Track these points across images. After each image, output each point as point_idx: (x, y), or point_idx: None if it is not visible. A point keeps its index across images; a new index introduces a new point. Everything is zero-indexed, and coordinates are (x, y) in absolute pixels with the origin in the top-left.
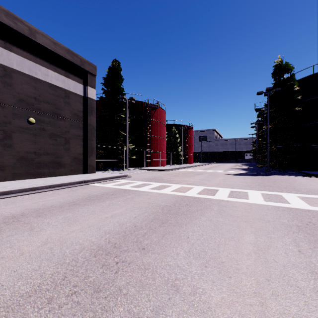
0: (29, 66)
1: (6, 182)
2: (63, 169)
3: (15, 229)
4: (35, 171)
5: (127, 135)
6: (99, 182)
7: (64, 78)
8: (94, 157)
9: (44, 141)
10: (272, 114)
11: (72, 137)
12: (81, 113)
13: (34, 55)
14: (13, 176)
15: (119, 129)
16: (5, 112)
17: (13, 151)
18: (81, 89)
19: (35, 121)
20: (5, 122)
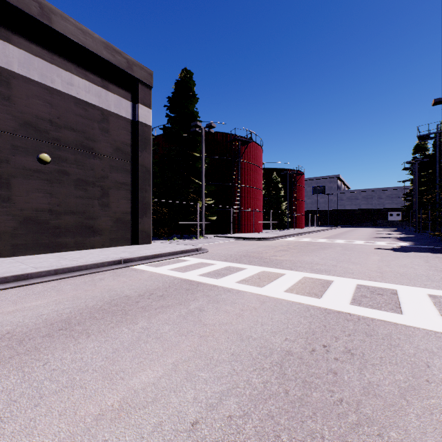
0: (40, 68)
1: None
2: (98, 237)
3: None
4: (51, 240)
5: (203, 184)
6: (150, 261)
7: (100, 90)
8: (149, 218)
9: (66, 192)
10: None
11: (114, 186)
12: (128, 147)
13: (49, 51)
14: (12, 249)
15: (191, 175)
16: None
17: (12, 209)
18: (128, 108)
19: (50, 160)
20: None
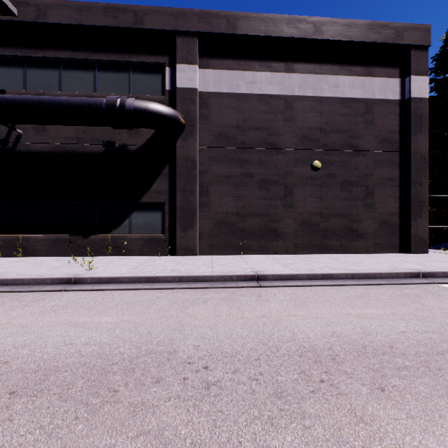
0: (312, 83)
1: (287, 255)
2: (361, 241)
3: (338, 443)
4: (320, 242)
5: None
6: None
7: (363, 80)
8: (425, 220)
9: (332, 195)
10: None
11: (378, 184)
12: (394, 135)
13: (319, 64)
14: (294, 247)
15: None
16: (286, 159)
17: (294, 213)
18: (394, 88)
19: (320, 165)
20: (286, 173)
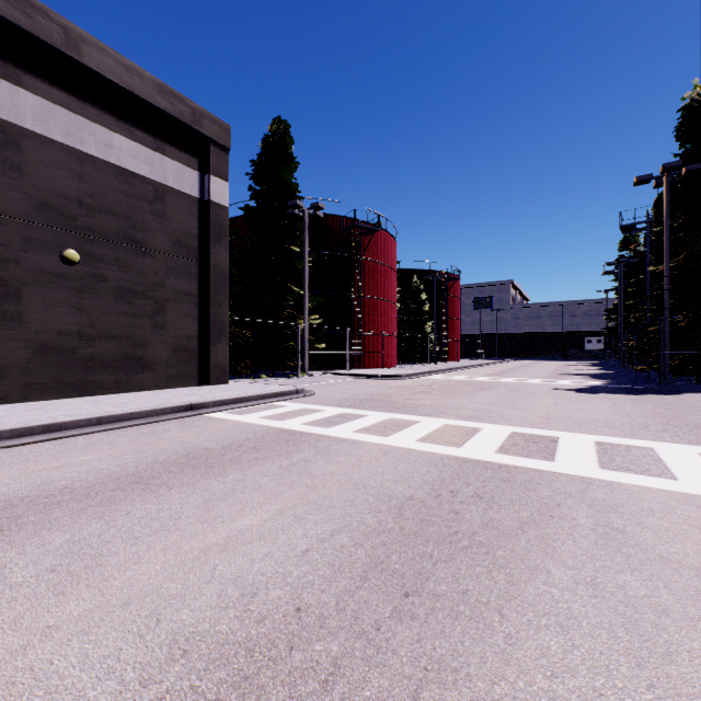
0: (64, 123)
1: (6, 405)
2: (149, 374)
3: None
4: (80, 378)
5: (306, 295)
6: (231, 407)
7: (152, 154)
8: (226, 346)
9: (102, 306)
10: (675, 234)
11: (173, 298)
12: (193, 240)
13: (78, 98)
14: (24, 391)
15: (288, 281)
16: (5, 233)
17: (24, 331)
18: (193, 181)
19: (80, 259)
20: (5, 259)
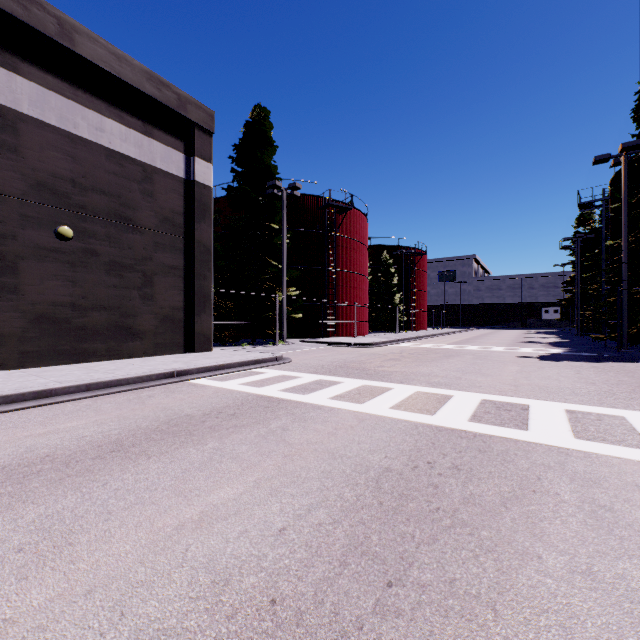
0: (58, 108)
1: (3, 372)
2: (138, 342)
3: None
4: (73, 346)
5: (284, 268)
6: (213, 374)
7: (140, 137)
8: (209, 316)
9: (94, 279)
10: (632, 210)
11: (160, 271)
12: (179, 217)
13: (71, 84)
14: (21, 358)
15: (267, 255)
16: (3, 211)
17: (21, 302)
18: (179, 163)
19: (73, 235)
20: (3, 235)
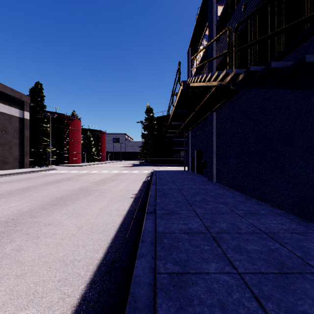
0: None
1: None
2: (8, 165)
3: (37, 178)
4: None
5: (50, 141)
6: (41, 171)
7: (9, 107)
8: (28, 158)
9: None
10: (145, 134)
11: (14, 145)
12: (19, 129)
13: None
14: None
15: (41, 135)
16: None
17: None
18: (19, 113)
19: None
20: None
